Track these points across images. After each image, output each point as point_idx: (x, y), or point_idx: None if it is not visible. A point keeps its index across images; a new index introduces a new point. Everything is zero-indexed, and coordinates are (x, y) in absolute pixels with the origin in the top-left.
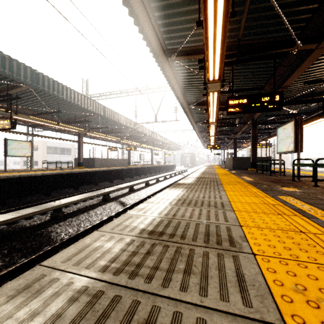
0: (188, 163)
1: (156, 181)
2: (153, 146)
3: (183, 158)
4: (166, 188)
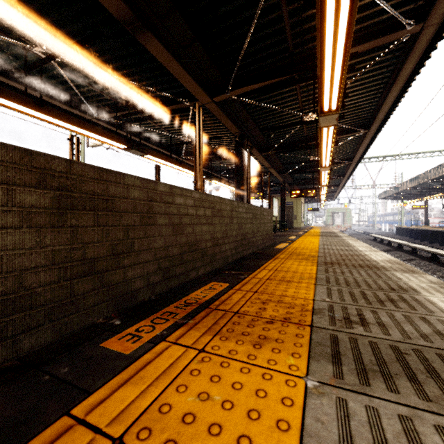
0: None
1: None
2: None
3: None
4: None
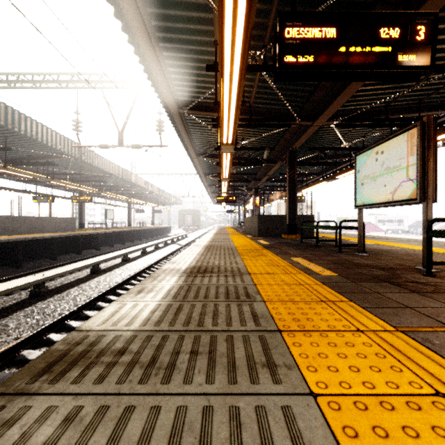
0: (190, 225)
1: (123, 260)
2: (130, 196)
3: (182, 217)
4: (138, 276)
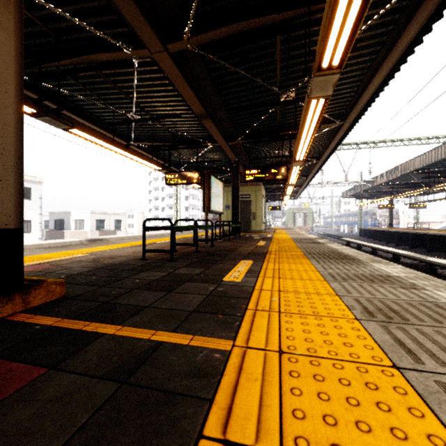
0: None
1: None
2: None
3: None
4: None
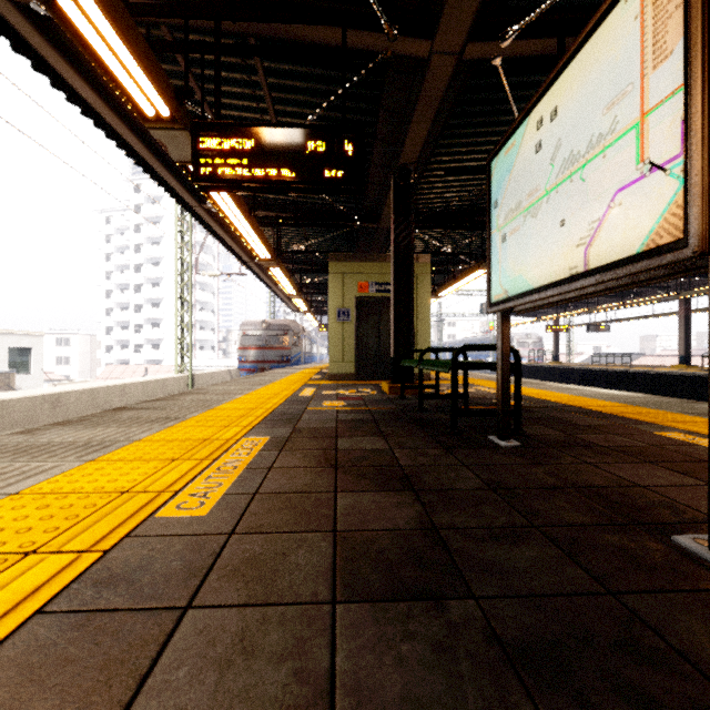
0: None
1: None
2: None
3: None
4: None
